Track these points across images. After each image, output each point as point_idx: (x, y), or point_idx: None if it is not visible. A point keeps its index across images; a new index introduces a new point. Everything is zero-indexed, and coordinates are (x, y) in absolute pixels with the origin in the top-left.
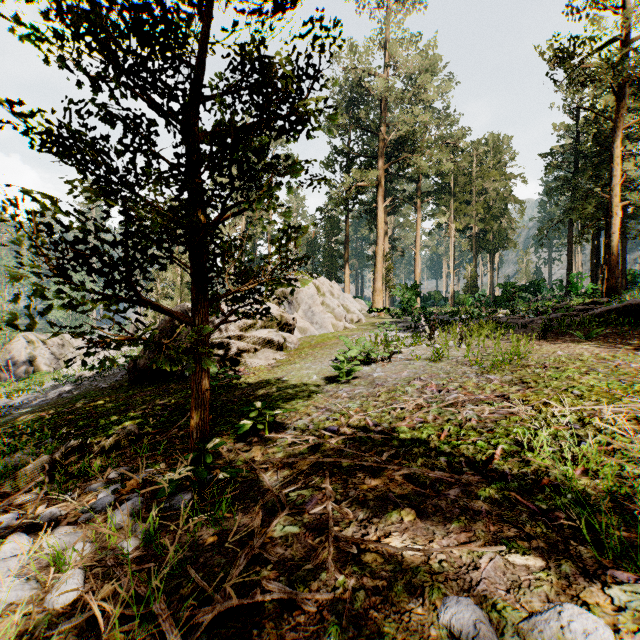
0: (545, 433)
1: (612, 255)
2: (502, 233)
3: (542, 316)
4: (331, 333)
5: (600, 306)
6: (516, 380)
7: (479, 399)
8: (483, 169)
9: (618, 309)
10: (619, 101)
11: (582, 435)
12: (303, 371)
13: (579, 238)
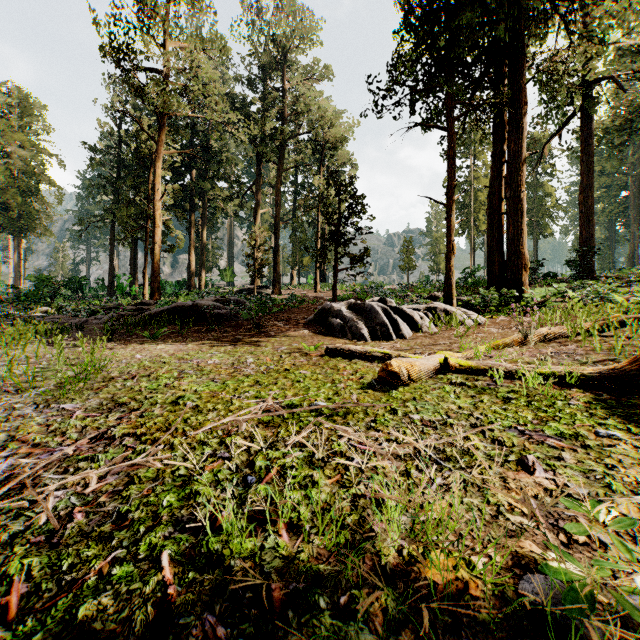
0: (228, 493)
1: (156, 262)
2: (34, 215)
3: (98, 315)
4: None
5: (149, 307)
6: (108, 403)
7: (64, 455)
8: (6, 124)
9: (170, 310)
10: (161, 128)
11: (240, 465)
12: None
13: (125, 241)
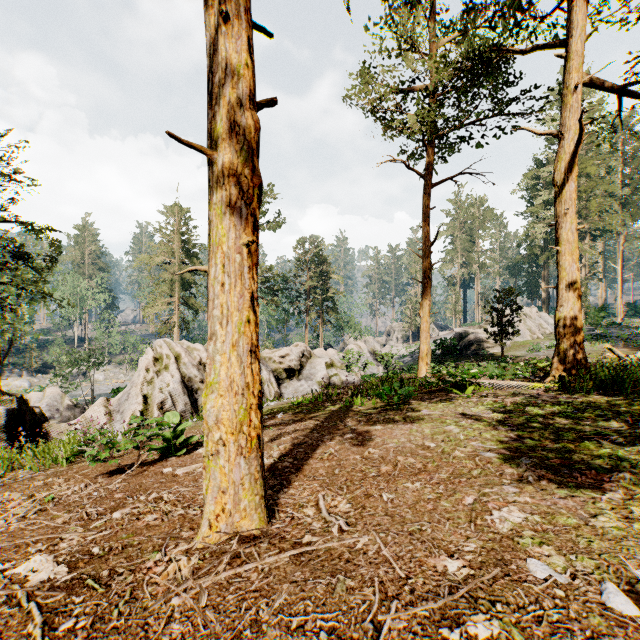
0: None
1: None
2: None
3: None
4: (528, 340)
5: None
6: None
7: None
8: None
9: None
10: None
11: None
12: (515, 353)
13: None
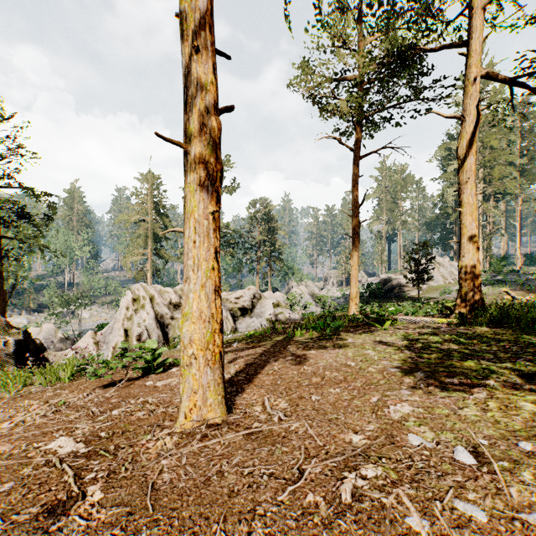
0: None
1: None
2: None
3: None
4: (442, 285)
5: None
6: None
7: None
8: None
9: None
10: None
11: None
12: (430, 295)
13: None
